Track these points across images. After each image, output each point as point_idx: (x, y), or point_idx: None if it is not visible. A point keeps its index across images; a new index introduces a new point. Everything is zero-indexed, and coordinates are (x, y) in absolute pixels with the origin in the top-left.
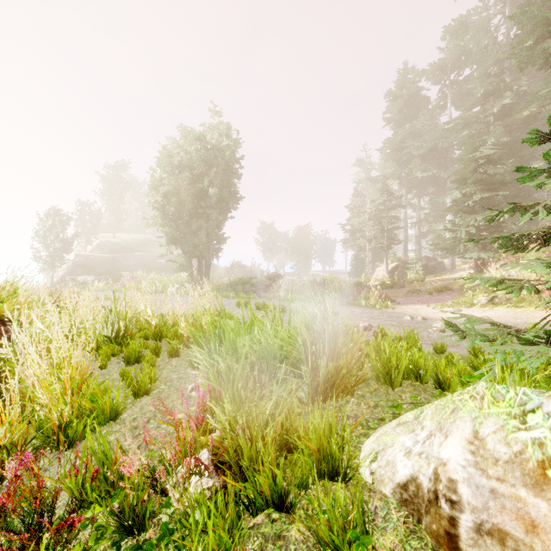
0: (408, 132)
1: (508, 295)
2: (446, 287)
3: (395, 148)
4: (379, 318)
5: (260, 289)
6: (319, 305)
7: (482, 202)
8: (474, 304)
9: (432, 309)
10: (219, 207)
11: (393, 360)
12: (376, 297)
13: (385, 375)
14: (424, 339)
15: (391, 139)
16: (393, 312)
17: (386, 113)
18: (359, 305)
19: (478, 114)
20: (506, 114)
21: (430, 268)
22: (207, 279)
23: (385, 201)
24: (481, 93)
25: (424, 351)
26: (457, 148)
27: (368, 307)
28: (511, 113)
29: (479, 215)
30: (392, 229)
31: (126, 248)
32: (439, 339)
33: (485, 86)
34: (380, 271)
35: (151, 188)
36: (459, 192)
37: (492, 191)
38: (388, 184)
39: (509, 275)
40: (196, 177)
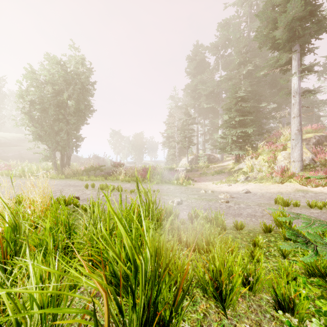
0: (199, 80)
1: (255, 175)
2: (221, 170)
3: (192, 89)
4: (185, 193)
5: (107, 173)
6: (147, 184)
7: (239, 122)
8: (238, 181)
9: (215, 185)
10: (77, 116)
11: (225, 273)
12: (183, 178)
13: (217, 298)
14: (218, 210)
15: (189, 84)
16: (193, 188)
17: (187, 68)
18: (173, 183)
19: (235, 73)
20: (249, 75)
21: (211, 159)
22: (68, 166)
23: (186, 120)
24: (237, 62)
25: (227, 227)
26: (224, 93)
27: (178, 185)
28: (251, 75)
29: (238, 129)
30: (190, 136)
31: (5, 143)
32: (227, 209)
33: (239, 58)
34: (184, 161)
35: (19, 97)
36: (227, 116)
37: (244, 116)
38: (188, 110)
39: (254, 164)
40: (58, 92)
